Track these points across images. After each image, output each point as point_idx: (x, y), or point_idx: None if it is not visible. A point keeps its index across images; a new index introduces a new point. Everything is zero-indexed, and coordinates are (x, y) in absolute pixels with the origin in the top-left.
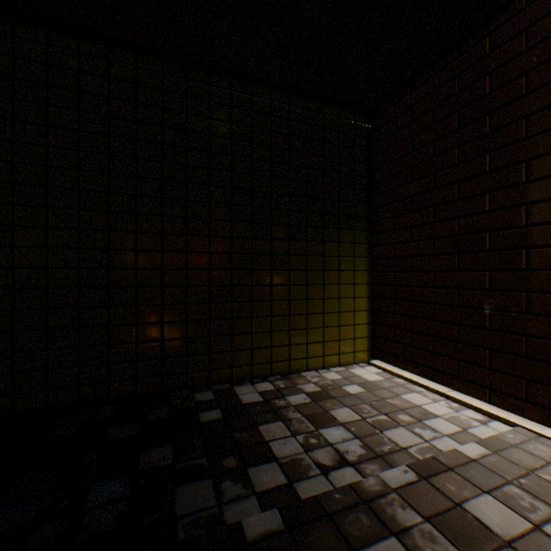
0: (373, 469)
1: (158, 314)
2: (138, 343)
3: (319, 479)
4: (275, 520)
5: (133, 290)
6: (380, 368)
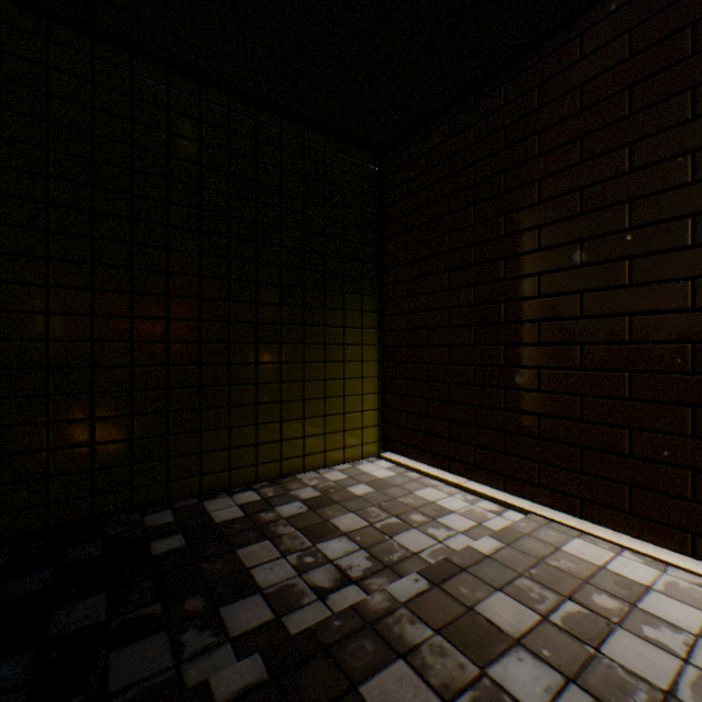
0: (380, 583)
1: (86, 407)
2: (51, 451)
3: (316, 606)
4: (257, 669)
5: (42, 372)
6: (393, 461)
